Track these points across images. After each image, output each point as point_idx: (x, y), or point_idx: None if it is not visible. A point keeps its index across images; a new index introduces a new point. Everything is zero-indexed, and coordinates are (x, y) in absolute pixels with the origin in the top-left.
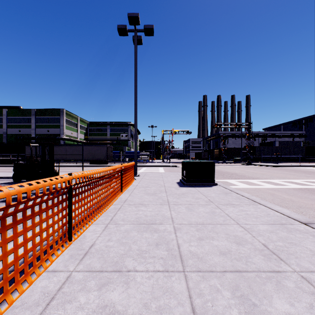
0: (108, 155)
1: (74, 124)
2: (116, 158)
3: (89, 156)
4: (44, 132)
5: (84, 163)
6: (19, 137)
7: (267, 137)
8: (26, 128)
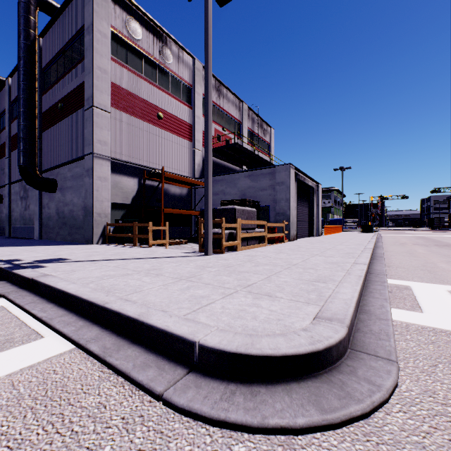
0: None
1: None
2: None
3: None
4: None
5: None
6: None
7: None
8: None
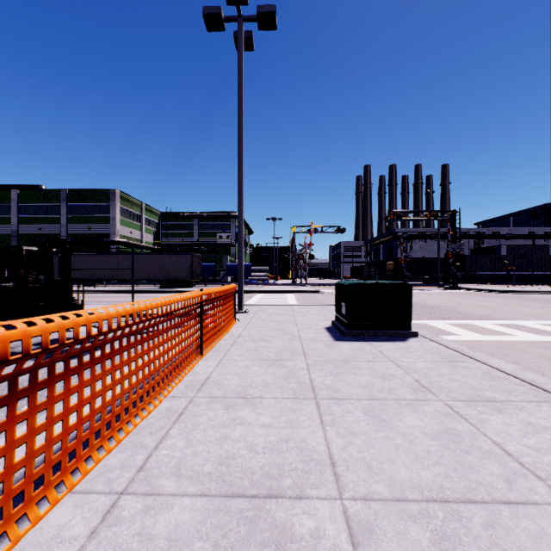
0: (192, 271)
1: (135, 217)
2: (209, 277)
3: (160, 273)
4: (82, 231)
5: (151, 285)
6: (40, 240)
7: (485, 238)
8: (51, 223)
